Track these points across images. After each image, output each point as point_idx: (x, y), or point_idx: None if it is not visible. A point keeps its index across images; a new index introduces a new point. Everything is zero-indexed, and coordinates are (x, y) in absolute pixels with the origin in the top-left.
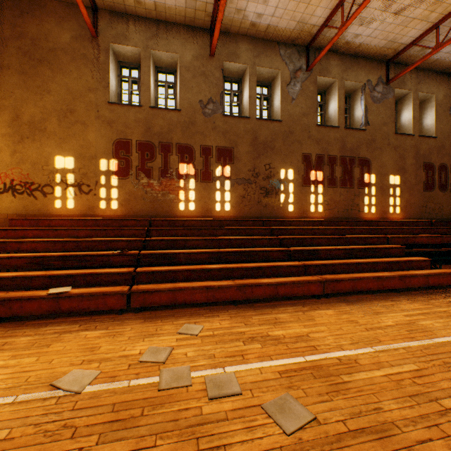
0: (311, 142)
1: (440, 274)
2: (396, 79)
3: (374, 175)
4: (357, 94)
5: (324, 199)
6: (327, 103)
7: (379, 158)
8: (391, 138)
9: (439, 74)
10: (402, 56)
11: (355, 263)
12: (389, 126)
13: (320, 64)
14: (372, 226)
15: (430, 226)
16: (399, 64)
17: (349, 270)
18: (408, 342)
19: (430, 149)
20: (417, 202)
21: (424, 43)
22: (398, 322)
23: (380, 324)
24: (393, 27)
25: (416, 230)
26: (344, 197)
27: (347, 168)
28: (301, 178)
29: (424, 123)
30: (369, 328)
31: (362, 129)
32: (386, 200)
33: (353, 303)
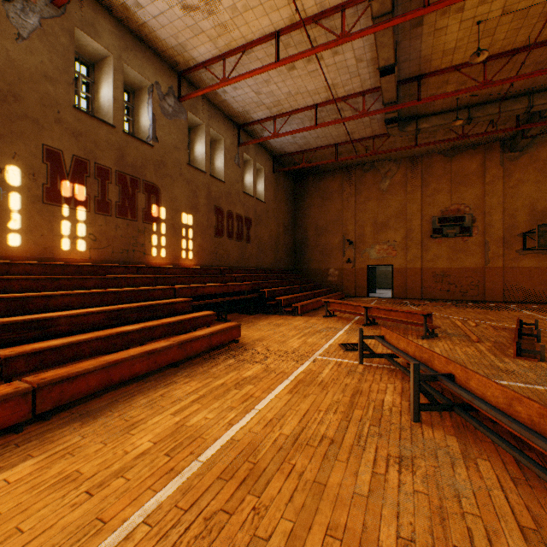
0: (63, 131)
1: (224, 330)
2: (189, 99)
3: (165, 208)
4: (144, 95)
5: (90, 230)
6: (98, 84)
7: (171, 188)
8: (184, 168)
9: (228, 118)
10: (194, 75)
11: (120, 334)
12: (182, 153)
13: (83, 12)
14: (162, 274)
15: (221, 274)
16: (192, 85)
17: (109, 348)
18: (160, 493)
19: (220, 193)
20: (210, 248)
21: (215, 72)
22: (160, 436)
23: (127, 458)
24: (183, 26)
25: (208, 279)
26: (124, 232)
27: (129, 190)
28: (42, 189)
29: (216, 165)
30: (99, 483)
31: (150, 143)
32: (179, 242)
33: (97, 415)
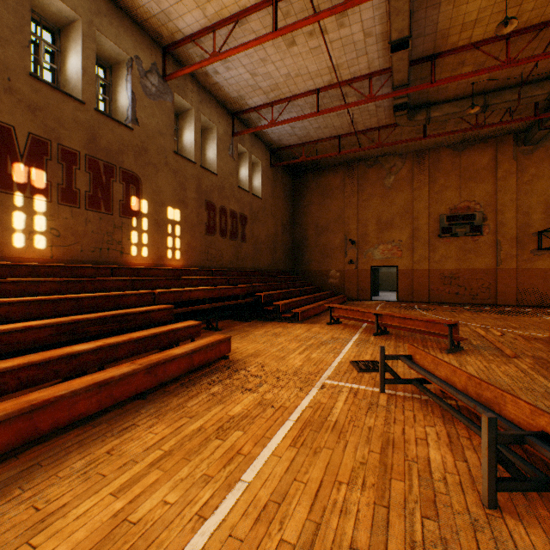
0: (15, 103)
1: (209, 346)
2: (175, 77)
3: (147, 201)
4: (122, 70)
5: (51, 224)
6: (65, 53)
7: (154, 178)
8: (170, 157)
9: (221, 105)
10: (182, 51)
11: (66, 357)
12: (168, 139)
13: None
14: (142, 276)
15: (212, 276)
16: (180, 63)
17: (47, 377)
18: None
19: (212, 187)
20: (200, 247)
21: (204, 48)
22: (79, 549)
23: None
24: None
25: (196, 281)
26: (95, 227)
27: (102, 179)
28: None
29: (208, 155)
30: None
31: (128, 125)
32: (164, 240)
33: None
